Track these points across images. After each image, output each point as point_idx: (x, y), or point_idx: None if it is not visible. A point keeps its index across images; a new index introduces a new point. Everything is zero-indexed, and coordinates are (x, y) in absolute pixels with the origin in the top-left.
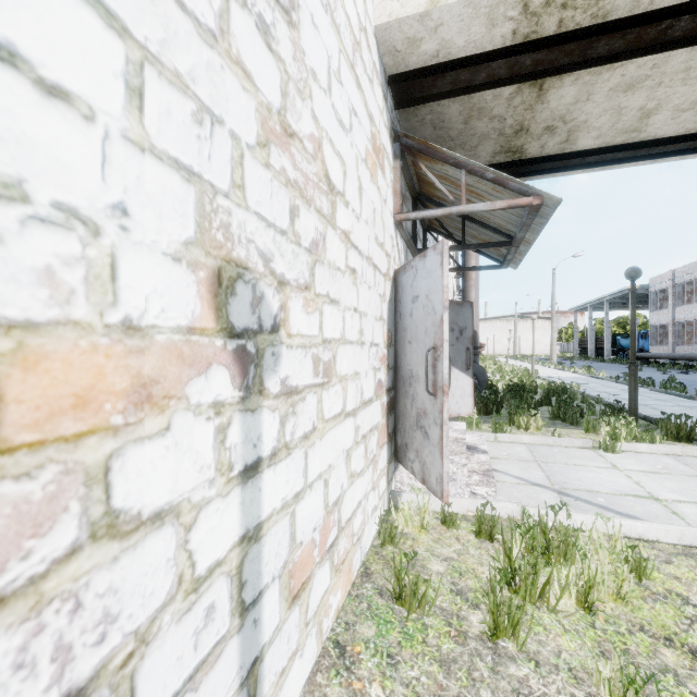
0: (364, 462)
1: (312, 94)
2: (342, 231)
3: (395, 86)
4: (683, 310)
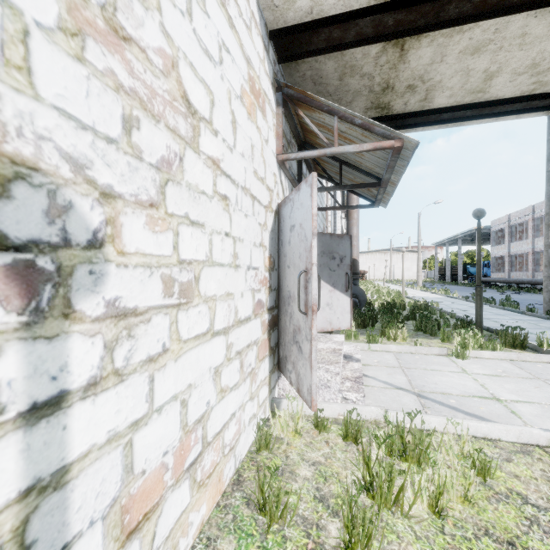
0: (239, 376)
1: (161, 7)
2: (208, 157)
3: (277, 41)
4: (516, 245)
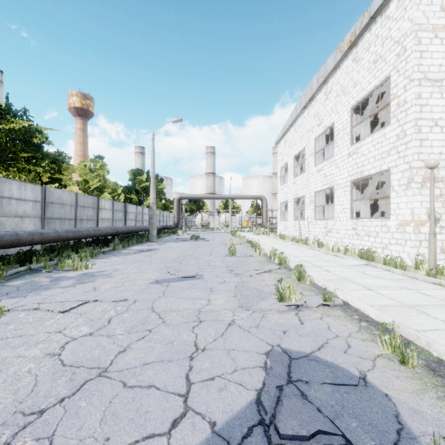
0: None
1: None
2: None
3: None
4: None
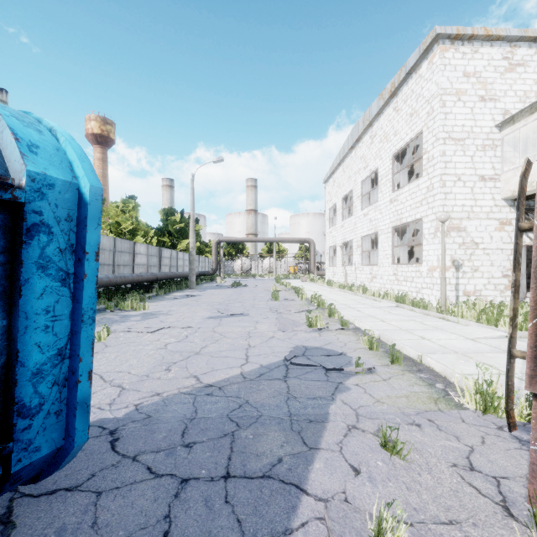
0: (493, 289)
1: (470, 235)
2: (481, 248)
3: None
4: None
